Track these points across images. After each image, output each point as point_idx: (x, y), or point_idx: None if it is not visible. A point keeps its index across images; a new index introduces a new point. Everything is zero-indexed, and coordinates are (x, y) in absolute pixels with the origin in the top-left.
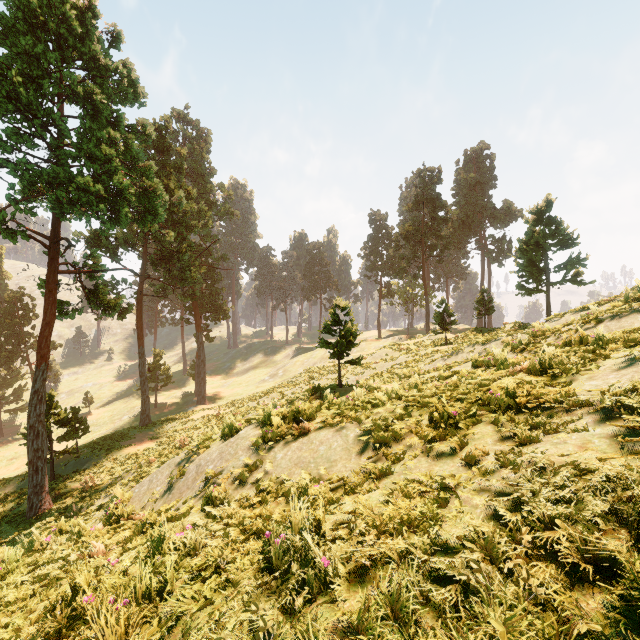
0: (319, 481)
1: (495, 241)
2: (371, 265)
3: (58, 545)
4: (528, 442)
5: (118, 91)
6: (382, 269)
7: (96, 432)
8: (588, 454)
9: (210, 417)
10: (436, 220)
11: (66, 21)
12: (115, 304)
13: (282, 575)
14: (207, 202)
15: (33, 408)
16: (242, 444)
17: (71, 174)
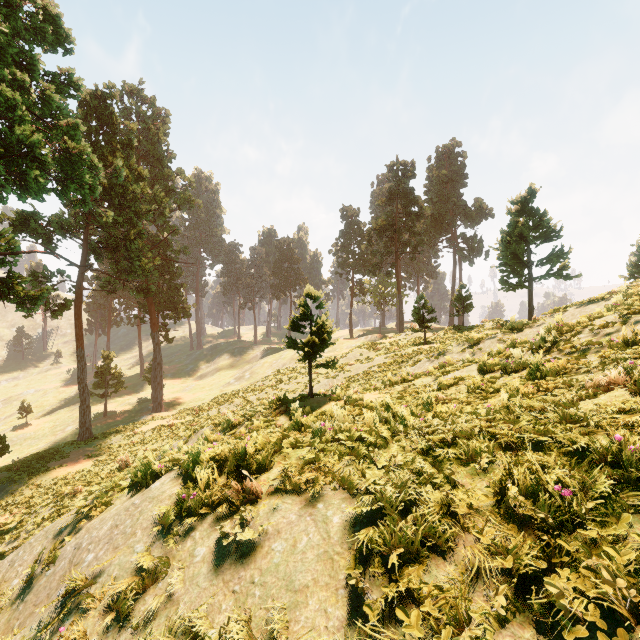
0: None
1: (467, 239)
2: (343, 262)
3: None
4: None
5: (32, 28)
6: (354, 266)
7: (33, 446)
8: None
9: (162, 429)
10: (410, 215)
11: None
12: (36, 297)
13: None
14: (164, 189)
15: None
16: (147, 514)
17: None
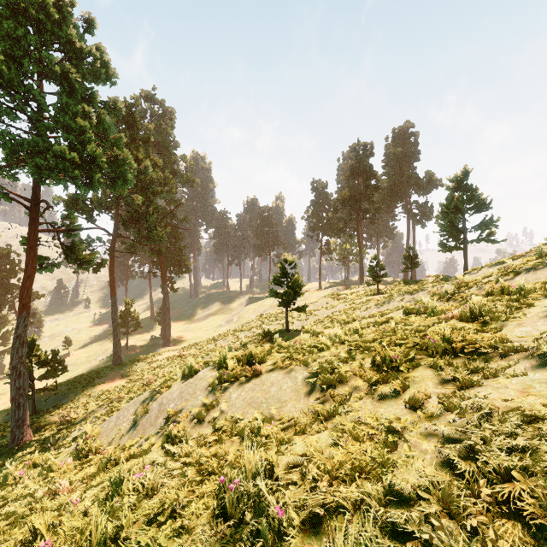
0: (271, 421)
1: (419, 206)
2: (313, 226)
3: (30, 479)
4: (469, 386)
5: (92, 71)
6: (322, 230)
7: (74, 371)
8: (531, 399)
9: (174, 358)
10: (369, 188)
11: (44, 8)
12: (90, 259)
13: (236, 523)
14: (171, 171)
15: (15, 351)
16: (200, 385)
17: (49, 144)
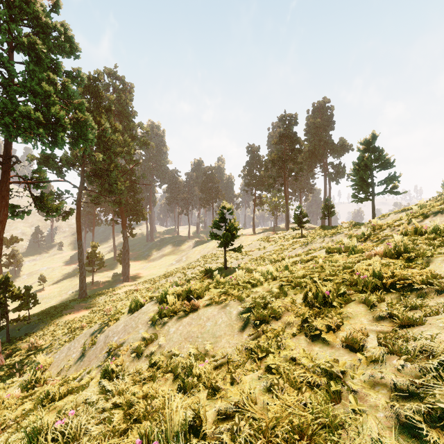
0: (205, 357)
1: (334, 166)
2: (248, 182)
3: None
4: (409, 324)
5: (57, 45)
6: (256, 185)
7: (48, 303)
8: None
9: (131, 291)
10: (293, 151)
11: None
12: (57, 208)
13: None
14: (130, 136)
15: None
16: (142, 318)
17: (18, 106)
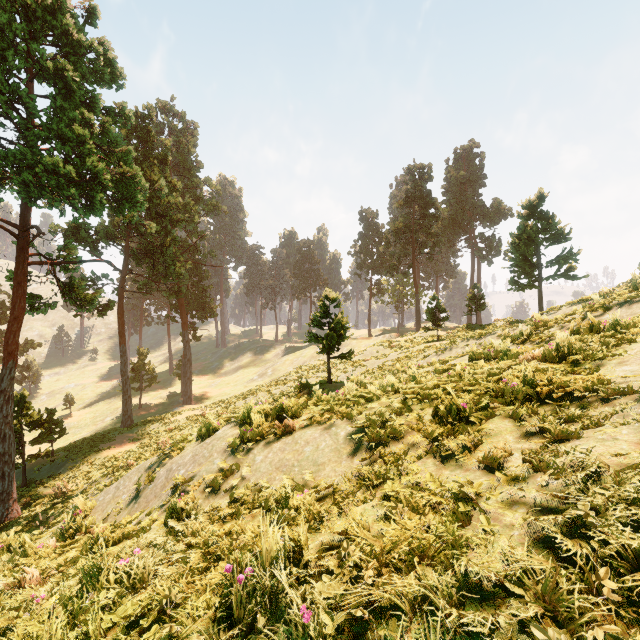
0: (303, 488)
1: (485, 239)
2: (361, 263)
3: (0, 566)
4: (563, 439)
5: (94, 71)
6: (372, 267)
7: (77, 434)
8: None
9: (195, 417)
10: (427, 217)
11: None
12: (92, 298)
13: (244, 631)
14: (193, 197)
15: None
16: (218, 445)
17: (41, 157)
